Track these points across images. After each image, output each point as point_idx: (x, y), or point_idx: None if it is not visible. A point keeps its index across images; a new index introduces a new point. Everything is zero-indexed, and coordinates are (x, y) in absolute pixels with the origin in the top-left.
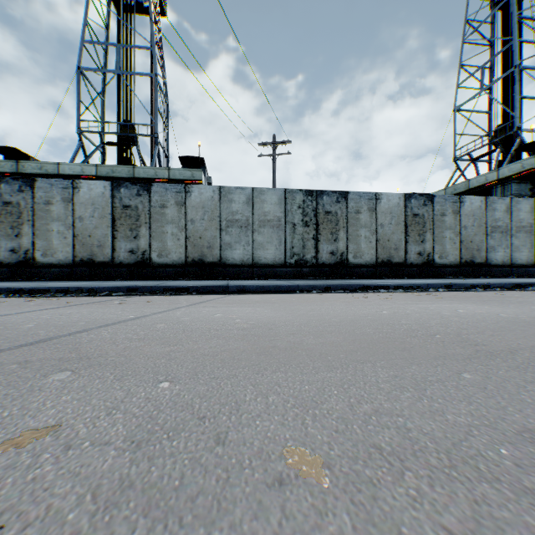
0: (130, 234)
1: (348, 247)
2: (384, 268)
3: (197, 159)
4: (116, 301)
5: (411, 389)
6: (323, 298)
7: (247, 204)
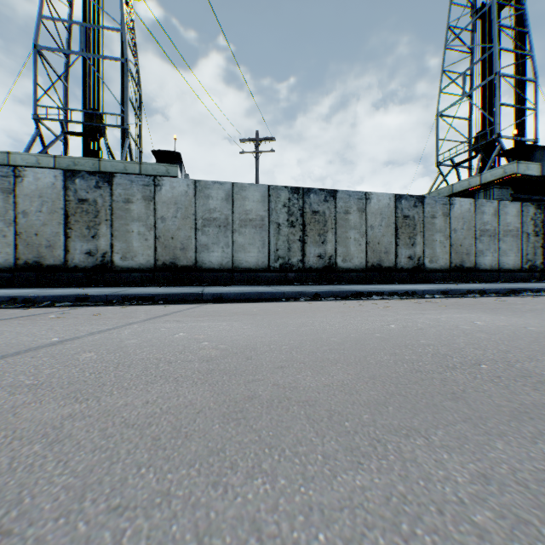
0: (88, 233)
1: (336, 249)
2: (375, 273)
3: (173, 153)
4: (53, 314)
5: (544, 527)
6: (314, 308)
7: (227, 201)
